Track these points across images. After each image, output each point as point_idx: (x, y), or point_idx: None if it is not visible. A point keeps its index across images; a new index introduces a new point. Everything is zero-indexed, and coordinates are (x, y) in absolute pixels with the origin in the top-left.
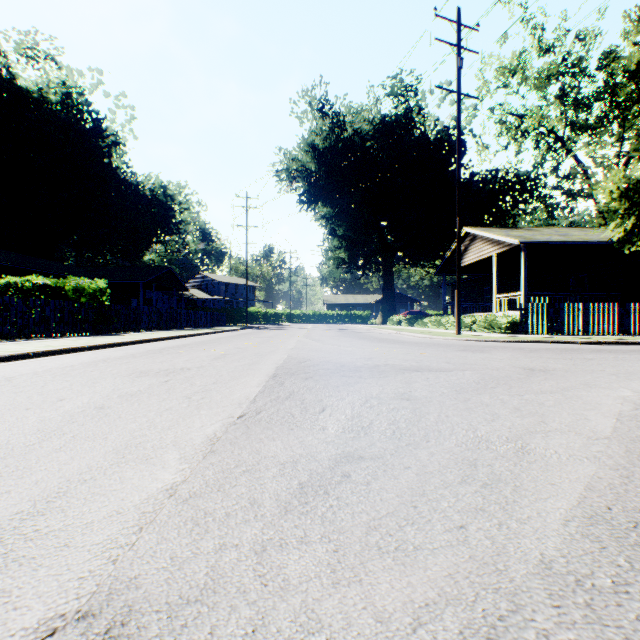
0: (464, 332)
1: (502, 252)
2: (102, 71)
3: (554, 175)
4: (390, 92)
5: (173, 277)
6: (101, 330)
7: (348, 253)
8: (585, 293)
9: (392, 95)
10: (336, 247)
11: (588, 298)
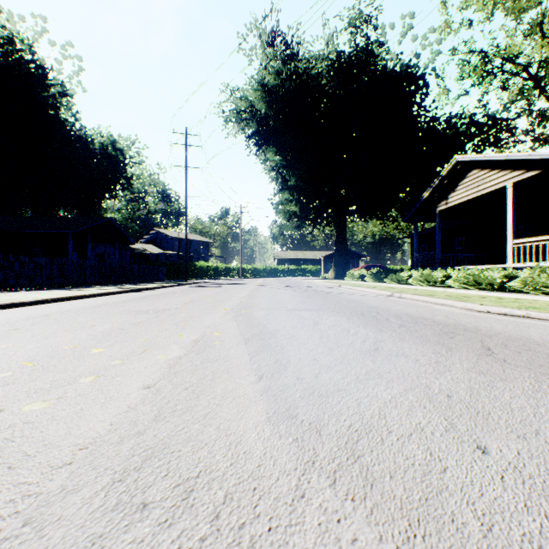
0: (515, 295)
1: (523, 180)
2: (46, 18)
3: (527, 116)
4: (348, 22)
5: (115, 229)
6: None
7: (299, 206)
8: None
9: (350, 26)
10: (287, 200)
11: None
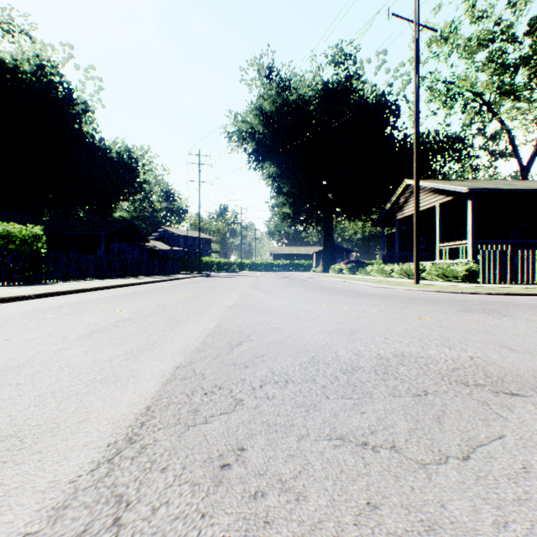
0: None
1: (445, 202)
2: (72, 46)
3: (481, 136)
4: (331, 60)
5: (135, 230)
6: (35, 279)
7: (292, 209)
8: (532, 241)
9: (333, 63)
10: (282, 203)
11: (535, 246)
